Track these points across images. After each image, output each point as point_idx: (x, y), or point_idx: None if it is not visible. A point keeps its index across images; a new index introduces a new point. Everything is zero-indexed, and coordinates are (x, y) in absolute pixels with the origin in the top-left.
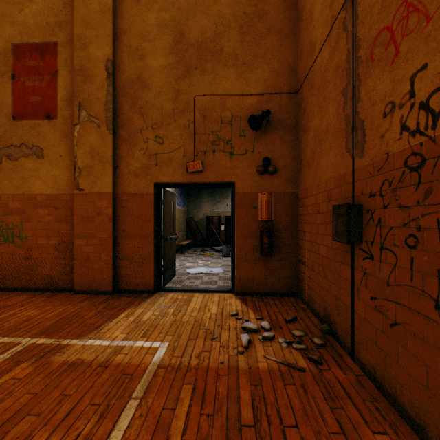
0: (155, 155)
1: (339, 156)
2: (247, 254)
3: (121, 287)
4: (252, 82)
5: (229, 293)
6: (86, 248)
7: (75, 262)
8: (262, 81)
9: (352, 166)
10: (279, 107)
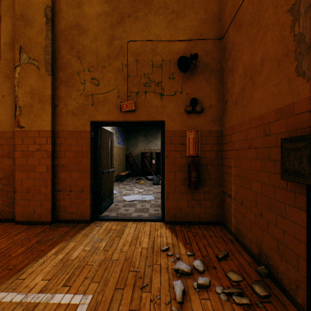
0: (91, 95)
1: (284, 84)
2: (176, 186)
3: (60, 217)
4: (181, 29)
5: (160, 221)
6: (27, 181)
7: (16, 195)
8: (189, 28)
9: (310, 89)
10: (205, 52)
